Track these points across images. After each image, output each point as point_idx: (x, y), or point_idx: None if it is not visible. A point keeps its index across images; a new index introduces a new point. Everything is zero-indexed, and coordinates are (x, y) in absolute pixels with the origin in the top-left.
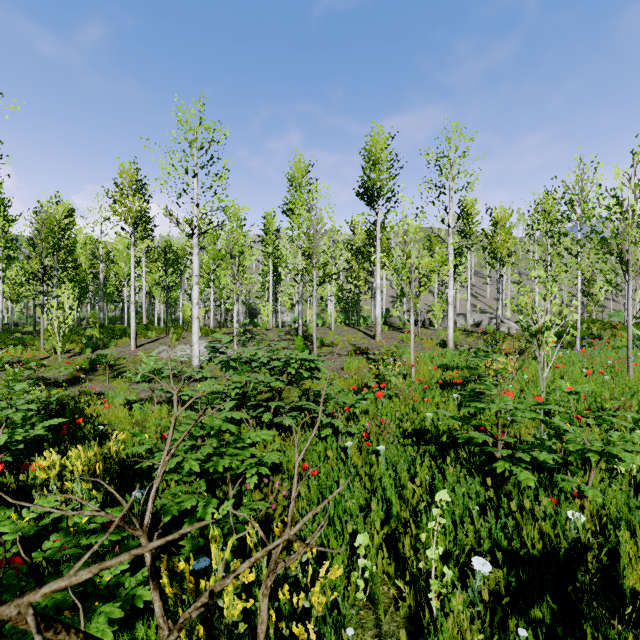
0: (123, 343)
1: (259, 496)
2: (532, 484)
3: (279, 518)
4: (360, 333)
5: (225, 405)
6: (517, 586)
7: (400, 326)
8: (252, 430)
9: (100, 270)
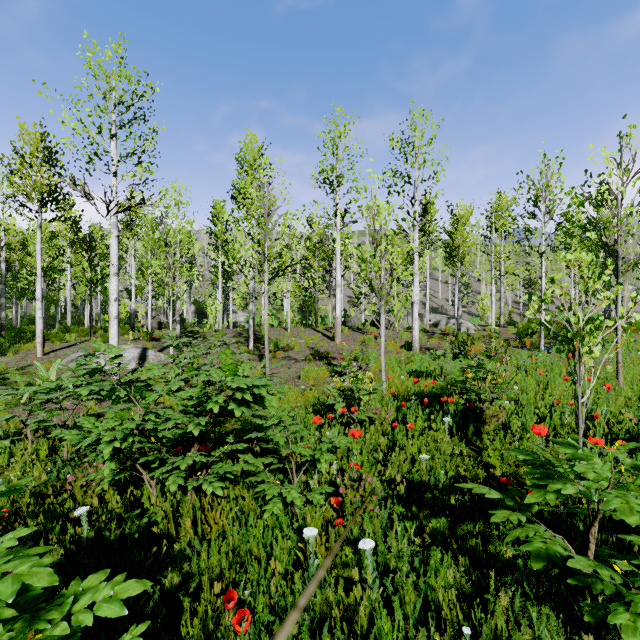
0: (29, 349)
1: None
2: None
3: None
4: (318, 334)
5: None
6: None
7: (359, 326)
8: (154, 499)
9: (1, 259)
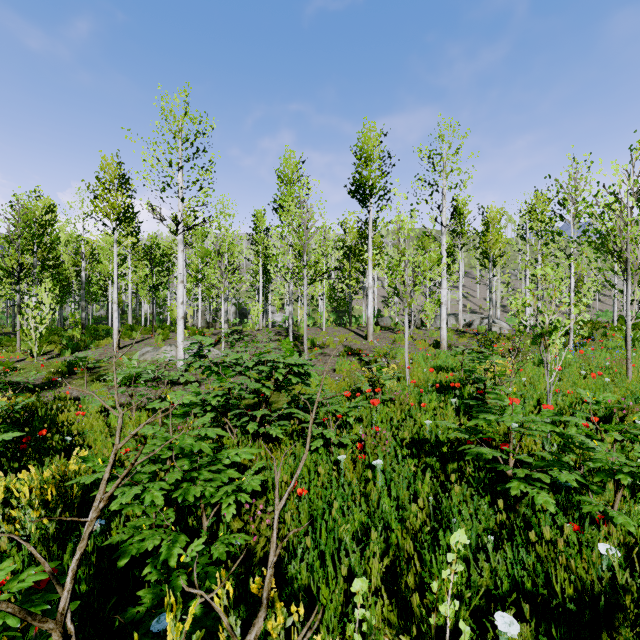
0: (106, 344)
1: (239, 525)
2: (552, 509)
3: (262, 552)
4: (352, 333)
5: (199, 420)
6: None
7: (392, 326)
8: (236, 441)
9: (82, 268)
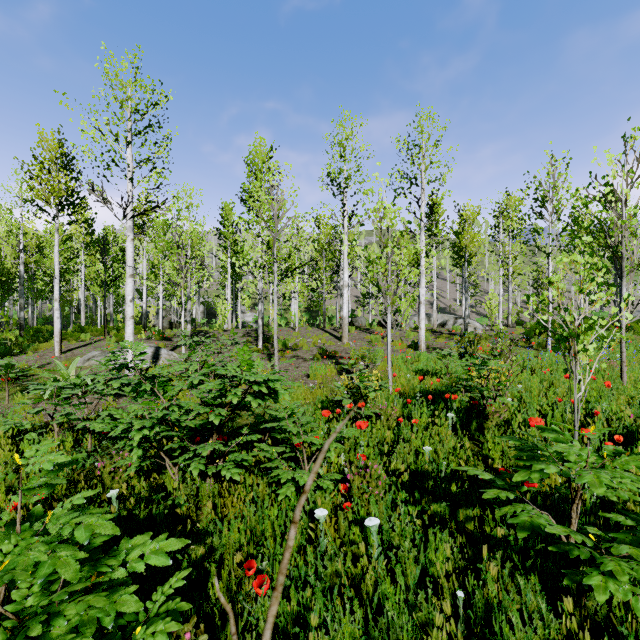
0: (47, 348)
1: None
2: None
3: None
4: (326, 334)
5: (66, 503)
6: None
7: (367, 326)
8: (176, 484)
9: (20, 261)
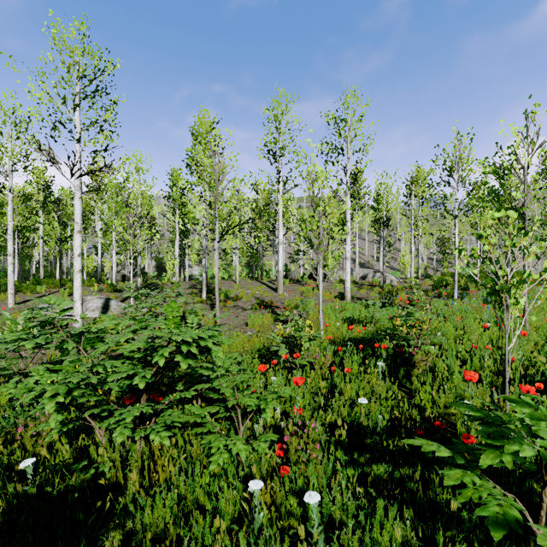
0: (2, 299)
1: None
2: None
3: None
4: (263, 286)
5: None
6: None
7: (299, 279)
8: (103, 448)
9: None
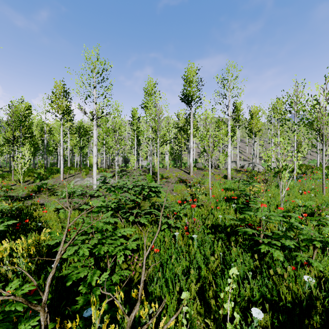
0: (57, 177)
1: (125, 266)
2: (281, 259)
3: (137, 279)
4: (182, 171)
5: (105, 214)
6: (278, 324)
7: (202, 167)
8: (123, 225)
9: (44, 138)
